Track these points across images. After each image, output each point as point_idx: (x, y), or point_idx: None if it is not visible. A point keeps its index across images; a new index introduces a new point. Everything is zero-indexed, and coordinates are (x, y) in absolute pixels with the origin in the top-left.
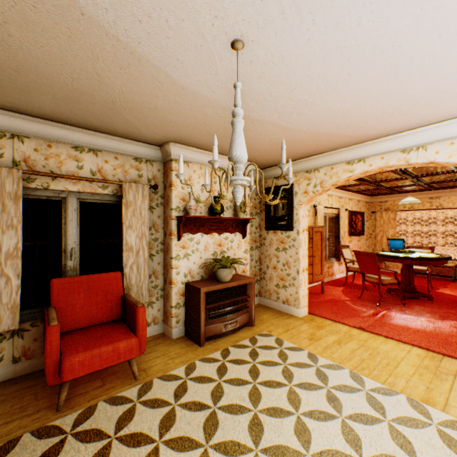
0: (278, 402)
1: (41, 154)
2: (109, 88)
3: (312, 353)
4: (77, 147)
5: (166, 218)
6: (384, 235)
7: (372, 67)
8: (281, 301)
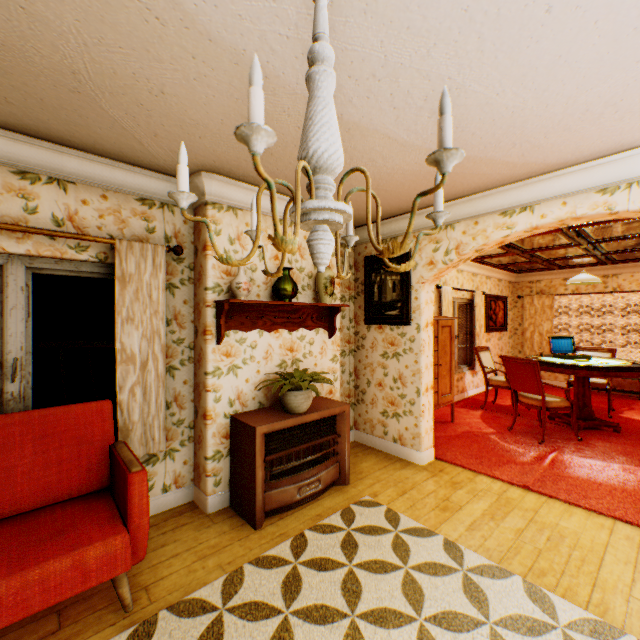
0: None
1: None
2: (54, 32)
3: (451, 541)
4: (25, 172)
5: (198, 305)
6: (536, 330)
7: None
8: (391, 439)
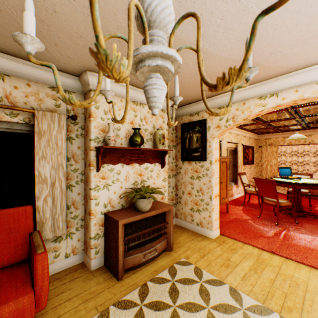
0: None
1: None
2: None
3: (233, 288)
4: None
5: (86, 149)
6: (268, 164)
7: None
8: (195, 223)
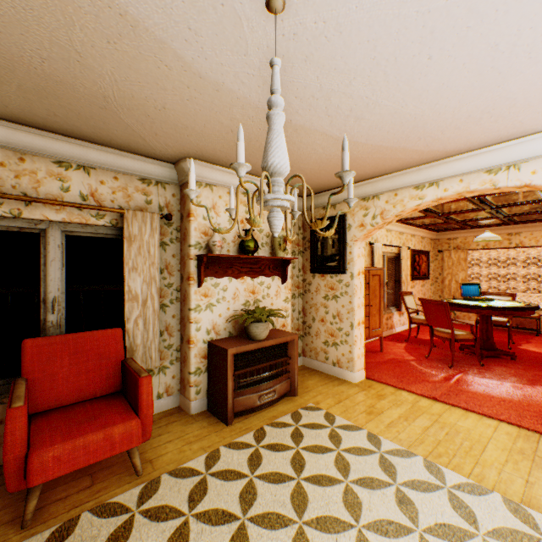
0: (330, 508)
1: (9, 170)
2: (96, 74)
3: (373, 434)
4: (61, 162)
5: (183, 258)
6: (453, 279)
7: (463, 46)
8: (331, 363)
